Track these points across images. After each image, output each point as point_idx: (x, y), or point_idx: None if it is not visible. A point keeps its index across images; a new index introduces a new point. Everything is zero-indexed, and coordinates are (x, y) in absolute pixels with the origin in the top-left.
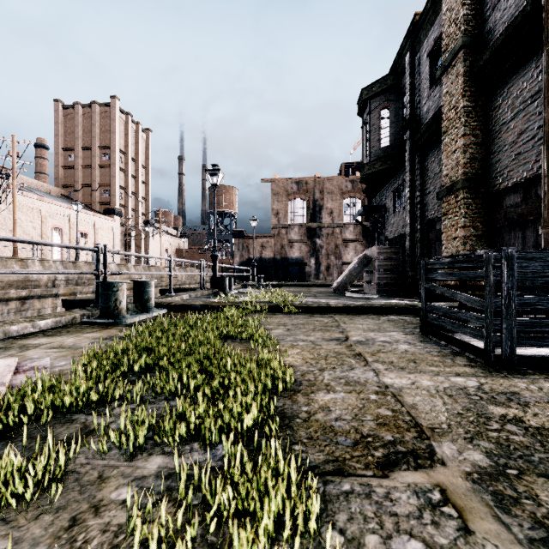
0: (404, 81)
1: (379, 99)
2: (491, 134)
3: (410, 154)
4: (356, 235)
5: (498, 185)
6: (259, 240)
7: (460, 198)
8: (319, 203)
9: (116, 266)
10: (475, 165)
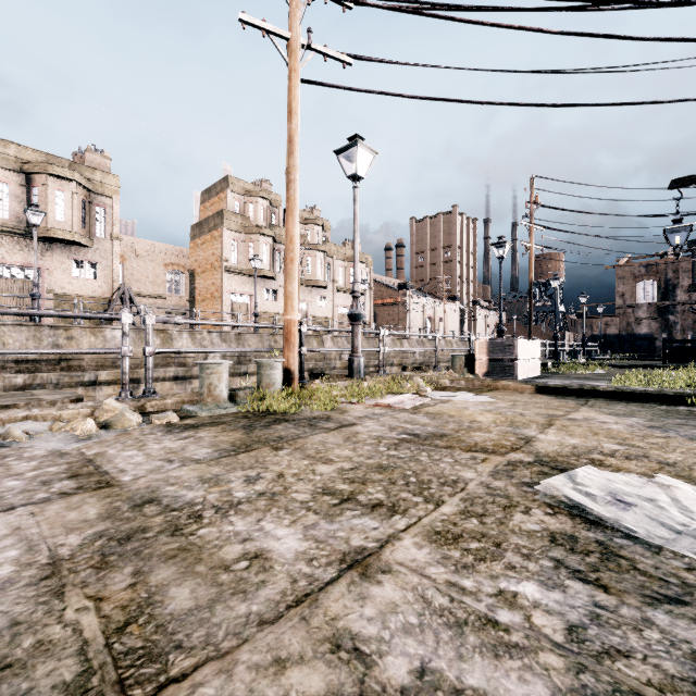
0: None
1: None
2: None
3: None
4: None
5: None
6: (603, 319)
7: None
8: (672, 282)
9: None
10: None
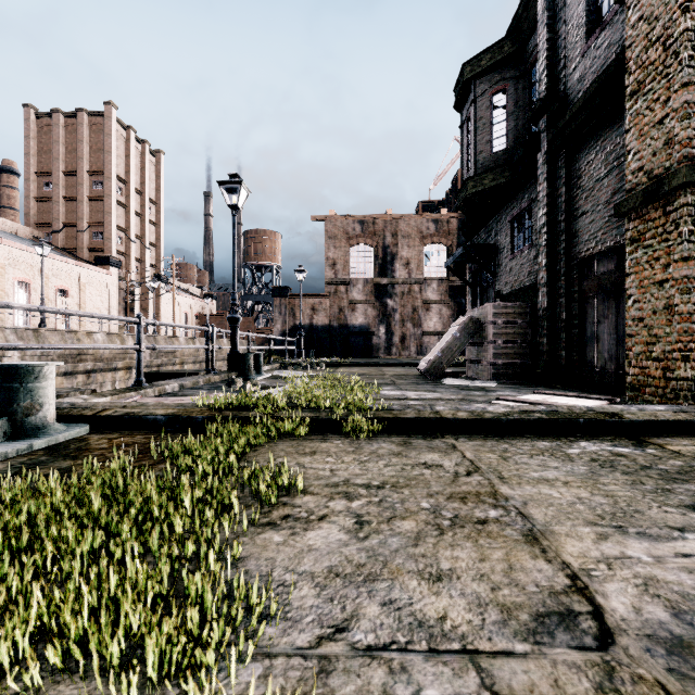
0: (533, 44)
1: (490, 77)
2: None
3: (547, 155)
4: (441, 294)
5: None
6: (309, 301)
7: (677, 205)
8: (391, 251)
9: (104, 336)
10: None
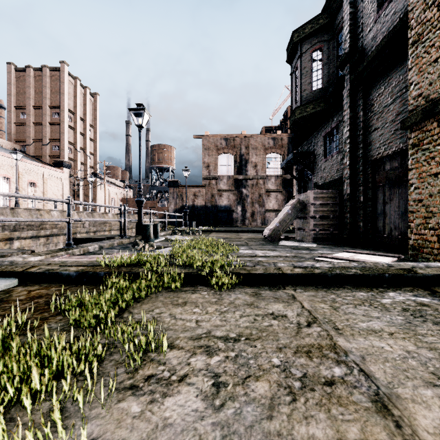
0: (340, 17)
1: (311, 40)
2: None
3: (350, 90)
4: (277, 186)
5: None
6: (192, 190)
7: None
8: (245, 157)
9: (58, 212)
10: None
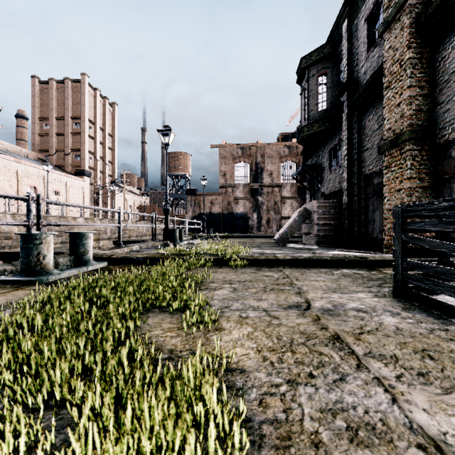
0: (341, 49)
1: (317, 66)
2: (438, 84)
3: (347, 115)
4: (292, 193)
5: (447, 135)
6: (209, 197)
7: (405, 150)
8: (261, 166)
9: (83, 220)
10: (421, 117)
